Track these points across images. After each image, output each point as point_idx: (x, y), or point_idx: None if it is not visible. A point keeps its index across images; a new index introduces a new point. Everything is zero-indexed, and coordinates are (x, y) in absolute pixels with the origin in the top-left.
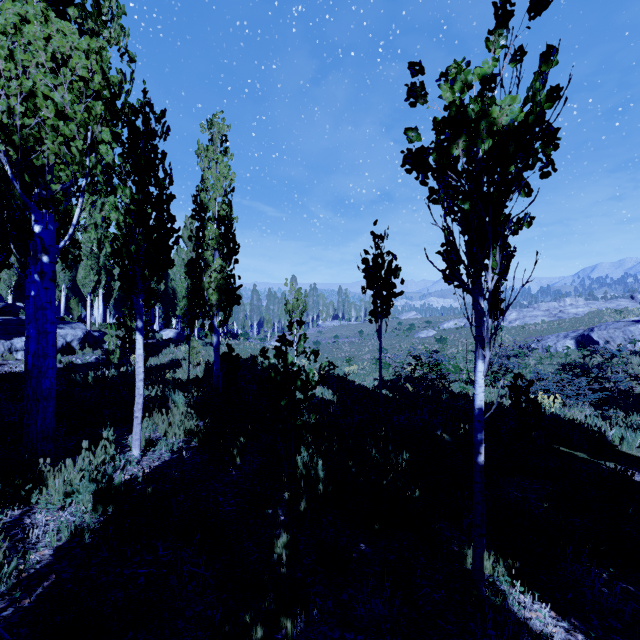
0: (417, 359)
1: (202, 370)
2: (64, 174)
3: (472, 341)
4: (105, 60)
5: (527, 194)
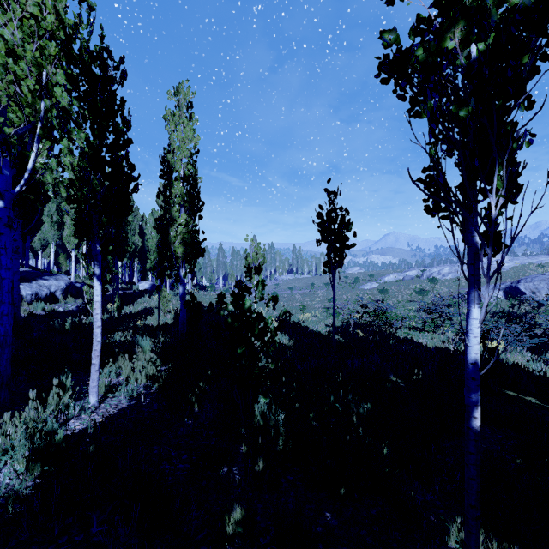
0: (365, 307)
1: (172, 317)
2: (15, 115)
3: (410, 292)
4: None
5: (527, 107)
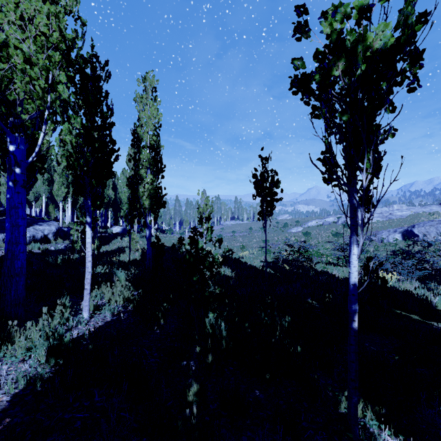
0: (291, 247)
1: (139, 254)
2: (30, 106)
3: (328, 235)
4: (62, 21)
5: (391, 111)
